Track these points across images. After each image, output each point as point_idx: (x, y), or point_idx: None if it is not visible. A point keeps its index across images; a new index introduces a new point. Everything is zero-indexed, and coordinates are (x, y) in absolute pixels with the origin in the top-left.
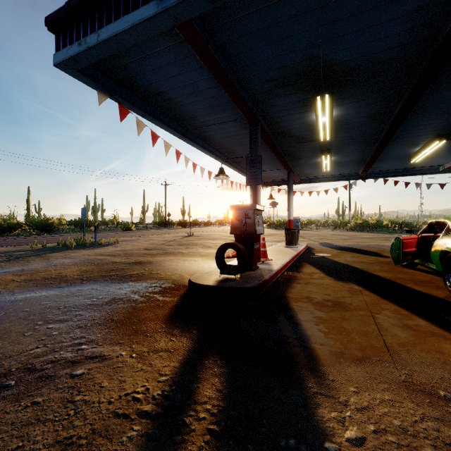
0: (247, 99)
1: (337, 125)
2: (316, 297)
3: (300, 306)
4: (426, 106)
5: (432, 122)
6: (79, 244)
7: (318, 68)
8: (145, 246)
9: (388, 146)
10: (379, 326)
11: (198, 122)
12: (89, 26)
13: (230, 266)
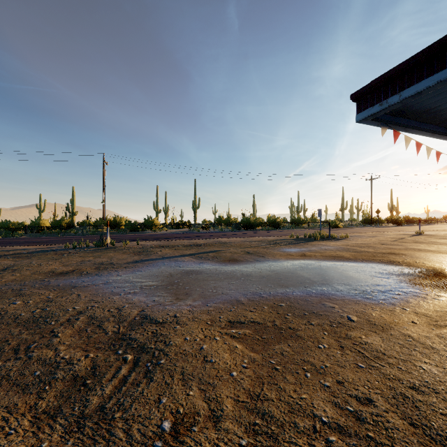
0: None
1: None
2: None
3: None
4: None
5: None
6: (320, 237)
7: None
8: (377, 241)
9: None
10: None
11: None
12: (390, 91)
13: None
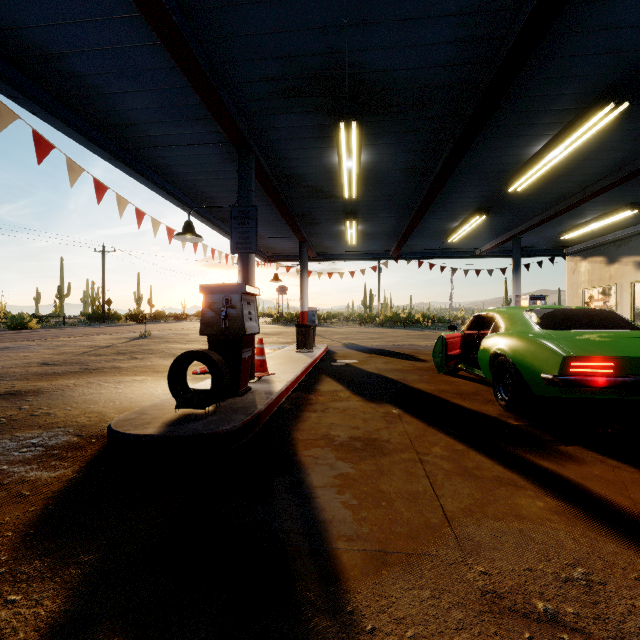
0: (231, 106)
1: (367, 177)
2: (339, 435)
3: (314, 457)
4: (470, 167)
5: (474, 191)
6: None
7: (341, 73)
8: (44, 358)
9: (426, 217)
10: (432, 479)
11: (143, 135)
12: None
13: (195, 393)
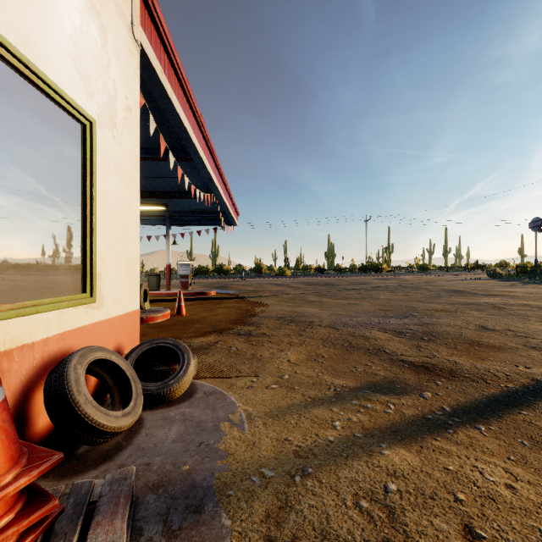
0: None
1: None
2: None
3: None
4: None
5: None
6: None
7: None
8: None
9: None
10: None
11: None
12: None
13: None
